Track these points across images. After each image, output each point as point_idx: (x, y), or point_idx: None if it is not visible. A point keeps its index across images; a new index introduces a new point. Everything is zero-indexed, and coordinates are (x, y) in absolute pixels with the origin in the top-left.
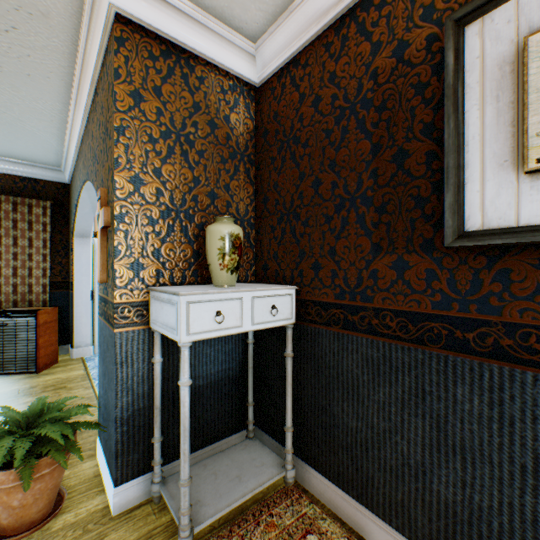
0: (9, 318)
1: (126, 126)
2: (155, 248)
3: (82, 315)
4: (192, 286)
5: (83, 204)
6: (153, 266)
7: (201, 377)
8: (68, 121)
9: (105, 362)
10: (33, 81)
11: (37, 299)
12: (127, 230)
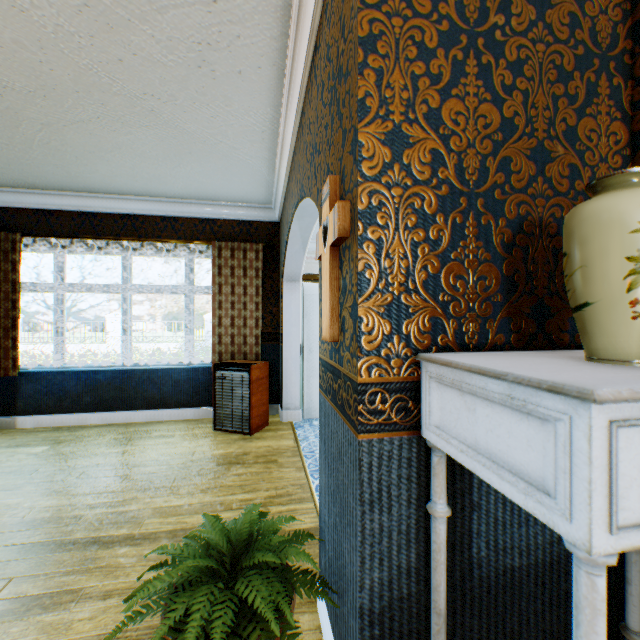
0: (227, 371)
1: (376, 35)
2: (427, 274)
3: (290, 373)
4: (518, 355)
5: (293, 240)
6: (423, 310)
7: (514, 549)
8: (279, 134)
9: (332, 474)
10: (243, 81)
11: (250, 352)
12: (379, 240)
